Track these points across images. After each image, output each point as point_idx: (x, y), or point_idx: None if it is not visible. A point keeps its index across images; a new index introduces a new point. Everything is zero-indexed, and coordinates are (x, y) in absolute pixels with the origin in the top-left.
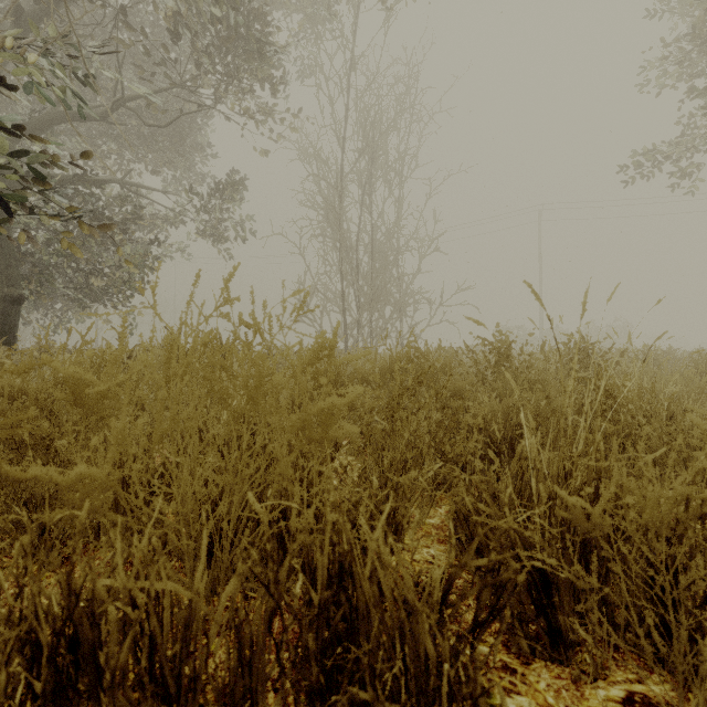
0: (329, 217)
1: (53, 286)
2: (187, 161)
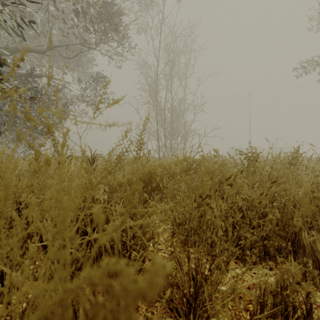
0: (151, 94)
1: (17, 127)
2: (84, 69)
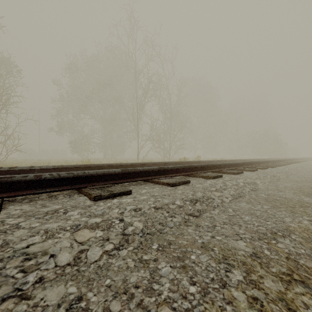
0: None
1: None
2: None
